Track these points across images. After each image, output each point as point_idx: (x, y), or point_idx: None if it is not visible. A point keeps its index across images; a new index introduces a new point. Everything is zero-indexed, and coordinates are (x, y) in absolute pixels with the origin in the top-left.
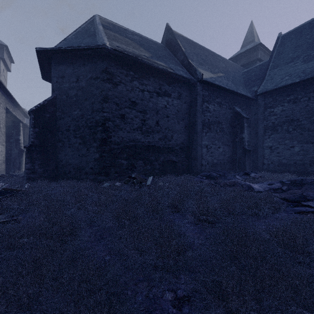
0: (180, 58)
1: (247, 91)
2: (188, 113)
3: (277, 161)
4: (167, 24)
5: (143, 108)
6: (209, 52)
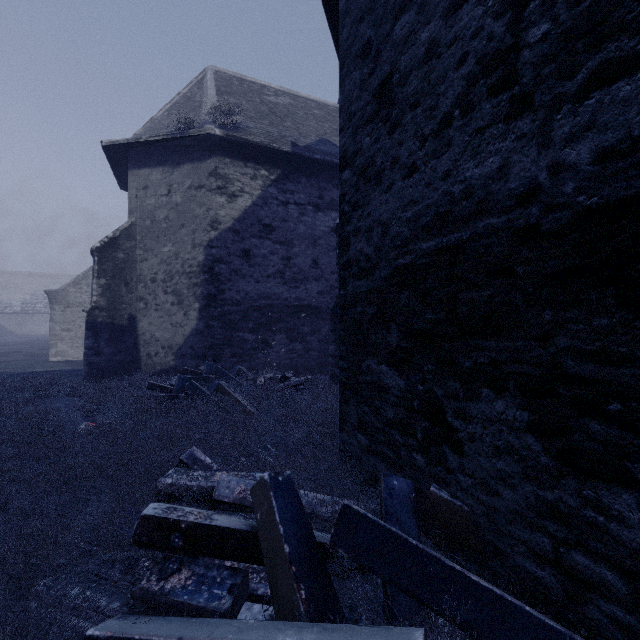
0: None
1: None
2: None
3: None
4: None
5: None
6: None
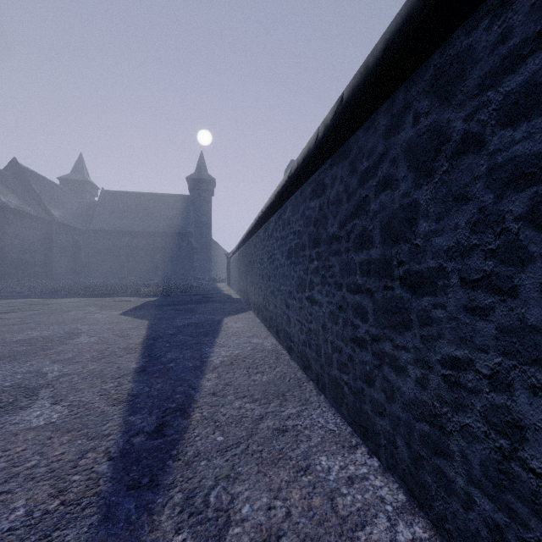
0: (35, 197)
1: (82, 224)
2: (45, 239)
3: (101, 271)
4: (16, 159)
5: (22, 238)
6: (49, 182)
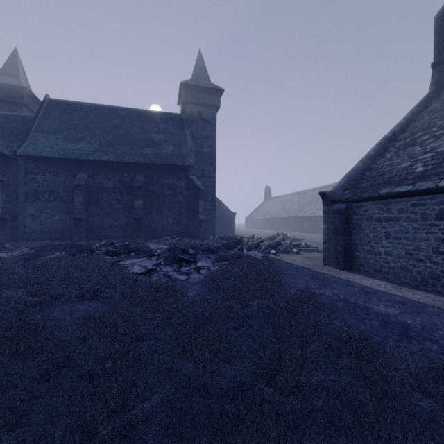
0: None
1: (4, 146)
2: None
3: (40, 229)
4: None
5: None
6: None
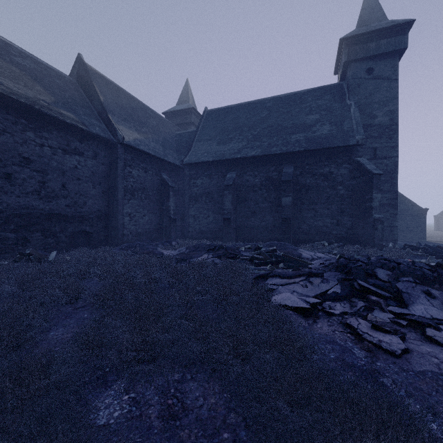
0: (97, 108)
1: (176, 158)
2: (107, 176)
3: (199, 229)
4: (80, 55)
5: (42, 167)
6: (137, 103)
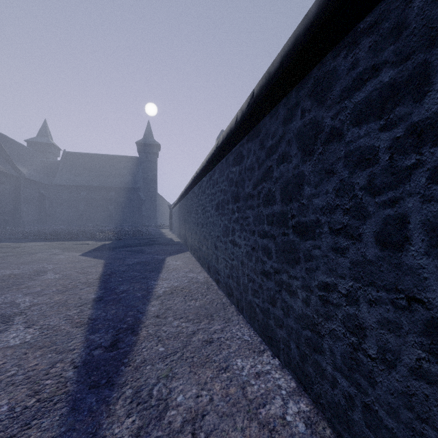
0: (4, 156)
1: (46, 179)
2: (14, 192)
3: (63, 219)
4: None
5: None
6: (17, 144)
